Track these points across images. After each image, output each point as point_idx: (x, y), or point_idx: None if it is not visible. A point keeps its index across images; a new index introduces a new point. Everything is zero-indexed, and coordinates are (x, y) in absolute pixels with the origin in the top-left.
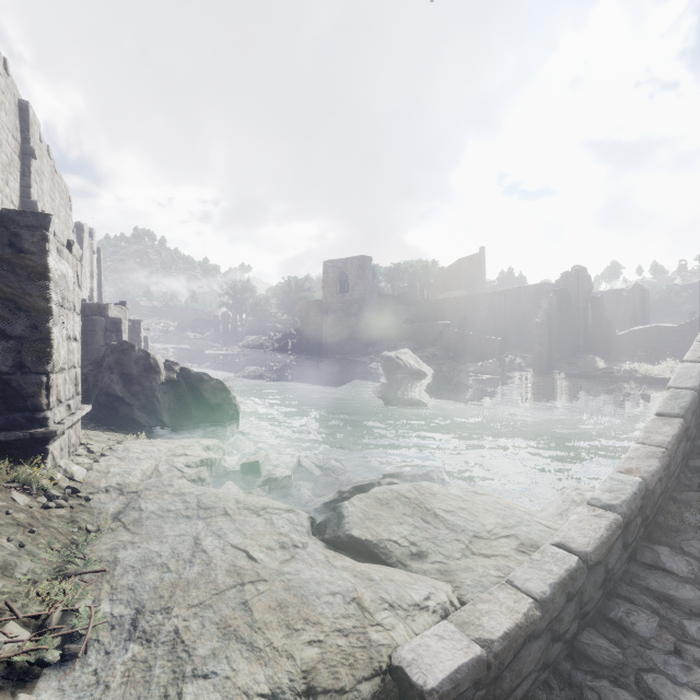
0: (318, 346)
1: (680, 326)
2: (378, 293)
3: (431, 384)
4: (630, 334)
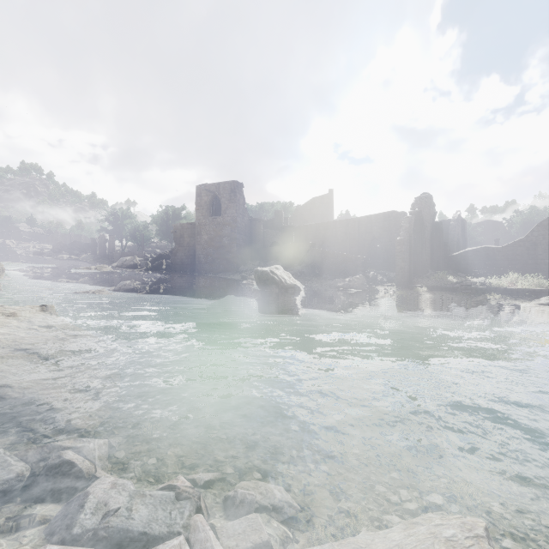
0: (192, 265)
1: (504, 247)
2: (249, 217)
3: (305, 299)
4: (463, 254)
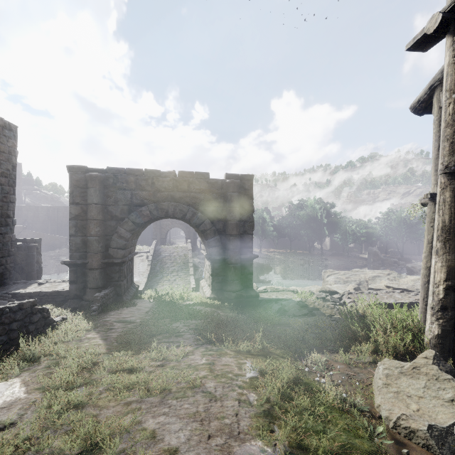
0: None
1: None
2: None
3: None
4: None
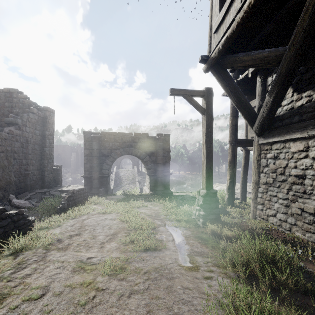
0: None
1: None
2: None
3: None
4: None
